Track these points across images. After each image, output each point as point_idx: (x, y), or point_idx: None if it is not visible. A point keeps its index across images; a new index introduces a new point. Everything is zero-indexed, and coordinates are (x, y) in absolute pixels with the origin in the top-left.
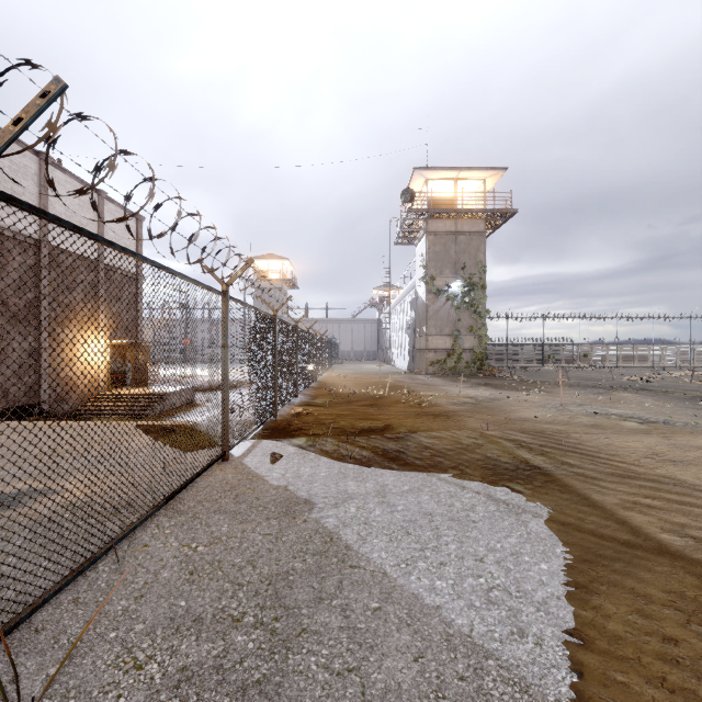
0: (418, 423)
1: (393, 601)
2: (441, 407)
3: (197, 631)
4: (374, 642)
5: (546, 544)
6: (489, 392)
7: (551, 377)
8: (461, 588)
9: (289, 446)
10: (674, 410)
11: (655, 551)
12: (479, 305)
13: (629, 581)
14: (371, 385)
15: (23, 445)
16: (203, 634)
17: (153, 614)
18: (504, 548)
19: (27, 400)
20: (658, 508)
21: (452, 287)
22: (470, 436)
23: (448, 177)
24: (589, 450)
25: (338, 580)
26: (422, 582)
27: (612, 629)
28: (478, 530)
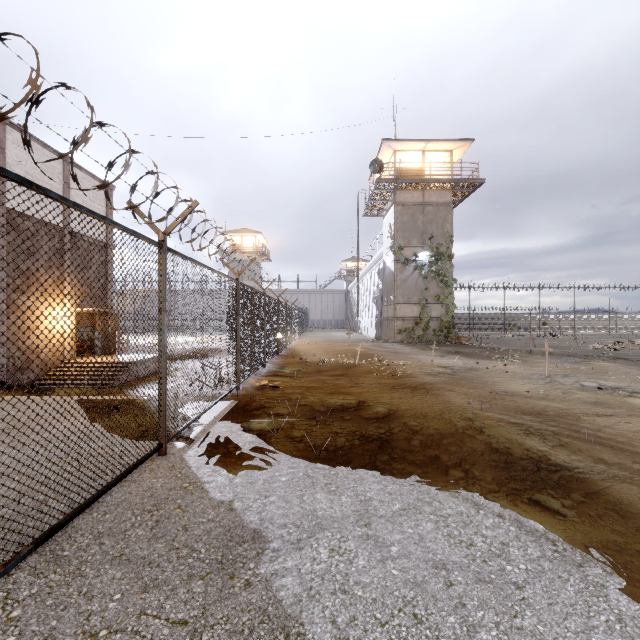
0: (396, 400)
1: None
2: (416, 378)
3: None
4: None
5: None
6: (462, 360)
7: (516, 345)
8: None
9: (246, 432)
10: None
11: None
12: (446, 274)
13: None
14: (340, 353)
15: None
16: None
17: None
18: None
19: None
20: None
21: (419, 257)
22: (462, 418)
23: (415, 148)
24: (617, 440)
25: None
26: None
27: None
28: (532, 610)
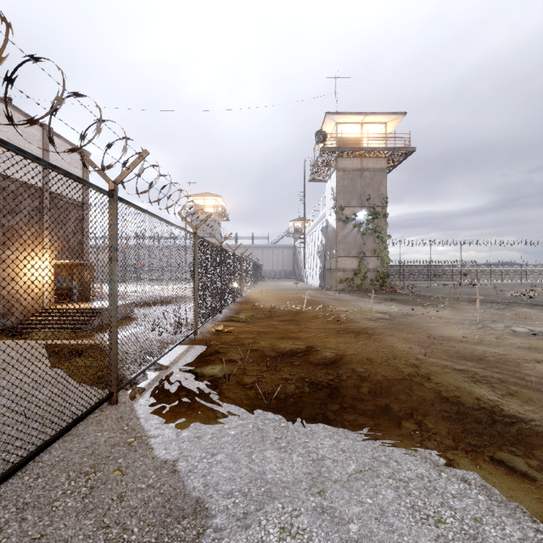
0: (342, 345)
1: None
2: (358, 323)
3: None
4: None
5: None
6: (397, 307)
7: (442, 293)
8: None
9: (198, 378)
10: None
11: None
12: (382, 231)
13: None
14: (289, 300)
15: None
16: None
17: None
18: None
19: None
20: None
21: (358, 216)
22: (408, 365)
23: (354, 121)
24: None
25: None
26: None
27: None
28: None
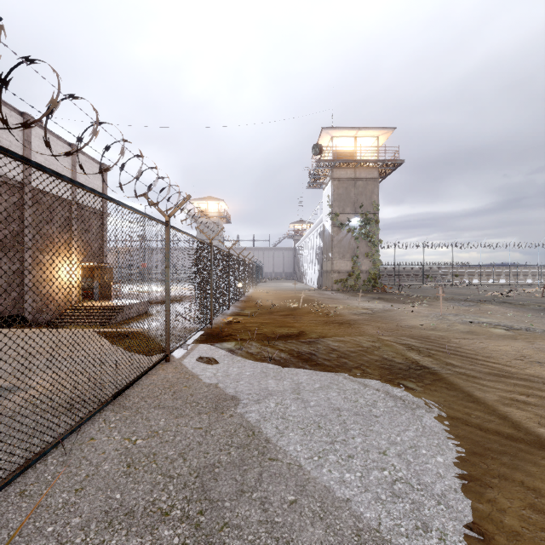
0: (326, 330)
1: (307, 494)
2: (344, 317)
3: (128, 525)
4: (290, 537)
5: (440, 437)
6: (382, 304)
7: (430, 293)
8: (367, 481)
9: (220, 349)
10: (531, 319)
11: (536, 445)
12: (374, 236)
13: (517, 475)
14: (288, 299)
15: (3, 348)
16: (133, 528)
17: (89, 507)
18: (403, 442)
19: (14, 311)
20: (533, 404)
21: (352, 222)
22: (369, 340)
23: (348, 135)
24: (468, 352)
25: (258, 473)
26: (333, 475)
27: (509, 524)
28: (380, 424)
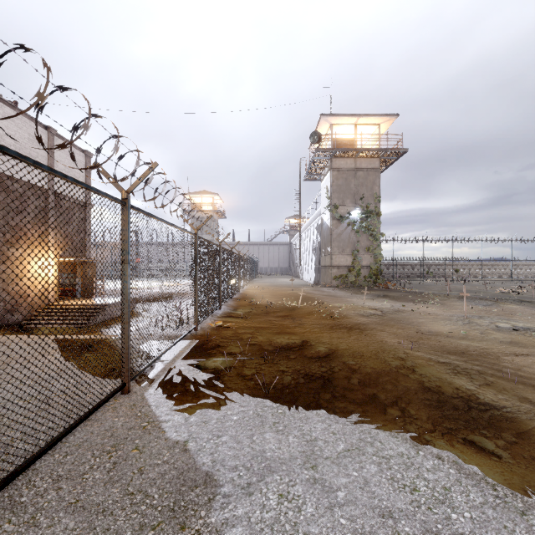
0: (335, 339)
1: None
2: (351, 319)
3: None
4: None
5: None
6: (389, 303)
7: (434, 289)
8: None
9: (202, 370)
10: None
11: None
12: (375, 229)
13: None
14: (285, 297)
15: None
16: None
17: None
18: None
19: None
20: None
21: (352, 215)
22: (395, 358)
23: (348, 122)
24: None
25: None
26: None
27: None
28: None
